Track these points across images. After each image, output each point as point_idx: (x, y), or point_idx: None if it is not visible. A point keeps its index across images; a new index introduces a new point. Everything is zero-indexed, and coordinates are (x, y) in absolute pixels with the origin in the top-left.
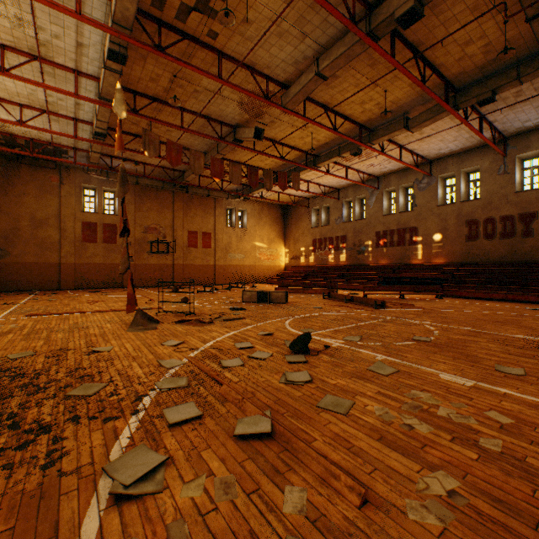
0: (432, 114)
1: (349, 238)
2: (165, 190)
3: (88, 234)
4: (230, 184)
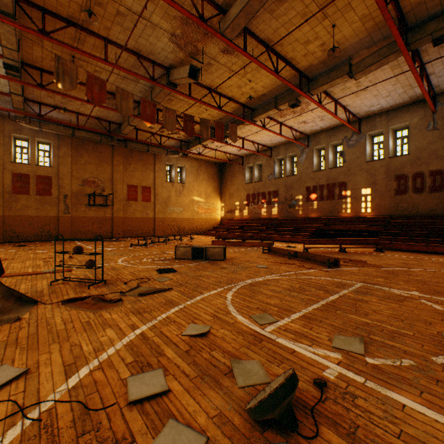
0: (379, 56)
1: (281, 193)
2: (104, 144)
3: (19, 186)
4: (168, 139)
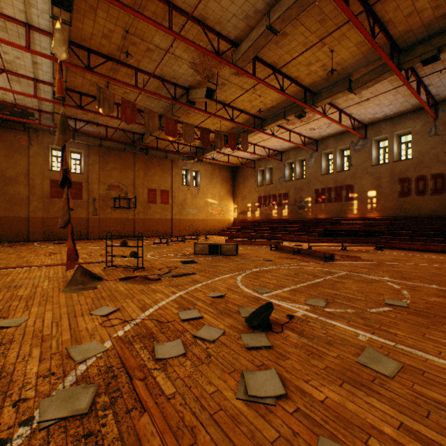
0: (375, 74)
1: (291, 195)
2: (127, 152)
3: (56, 191)
4: (185, 146)
